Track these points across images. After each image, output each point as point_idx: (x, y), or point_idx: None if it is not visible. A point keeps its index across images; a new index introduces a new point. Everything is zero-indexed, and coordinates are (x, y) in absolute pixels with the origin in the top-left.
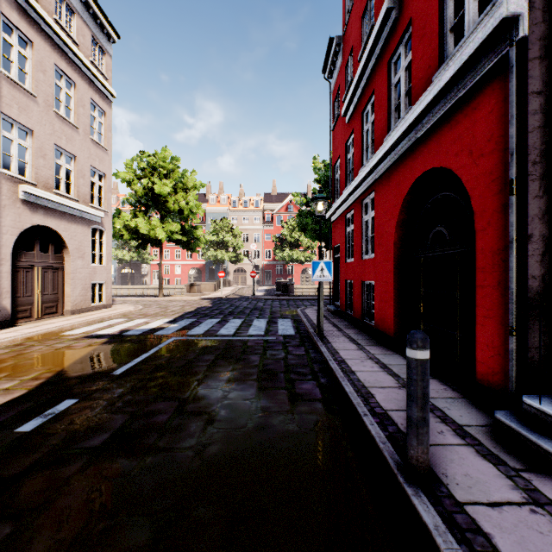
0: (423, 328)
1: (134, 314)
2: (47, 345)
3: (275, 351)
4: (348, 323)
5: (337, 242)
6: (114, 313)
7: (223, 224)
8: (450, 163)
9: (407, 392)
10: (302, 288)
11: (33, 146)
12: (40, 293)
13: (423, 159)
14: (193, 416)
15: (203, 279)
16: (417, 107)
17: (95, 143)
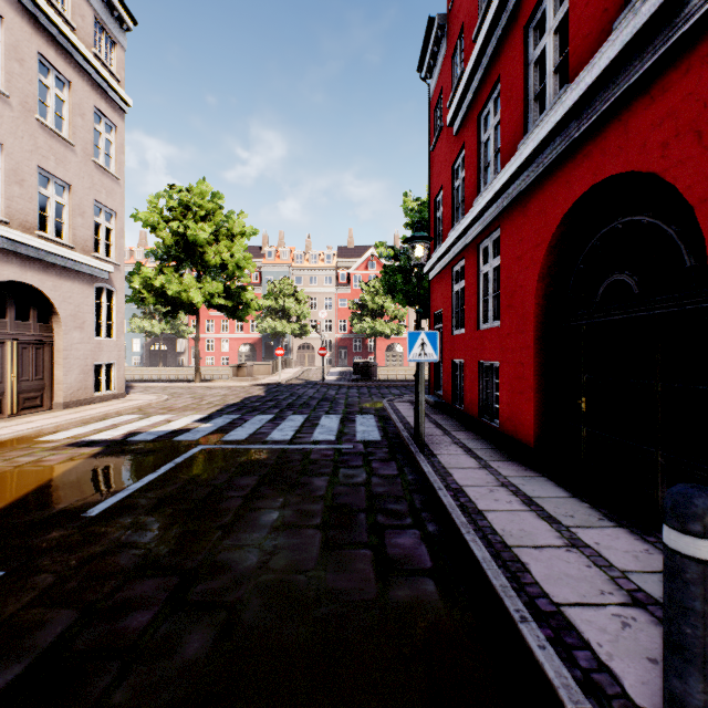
0: (587, 436)
1: (154, 407)
2: (6, 459)
3: (352, 469)
4: (457, 421)
5: (439, 307)
6: (125, 406)
7: (284, 286)
8: (650, 161)
9: (670, 634)
10: (387, 370)
11: (3, 166)
12: (16, 379)
13: (591, 164)
14: (199, 613)
15: (257, 357)
16: (585, 75)
17: (100, 168)
